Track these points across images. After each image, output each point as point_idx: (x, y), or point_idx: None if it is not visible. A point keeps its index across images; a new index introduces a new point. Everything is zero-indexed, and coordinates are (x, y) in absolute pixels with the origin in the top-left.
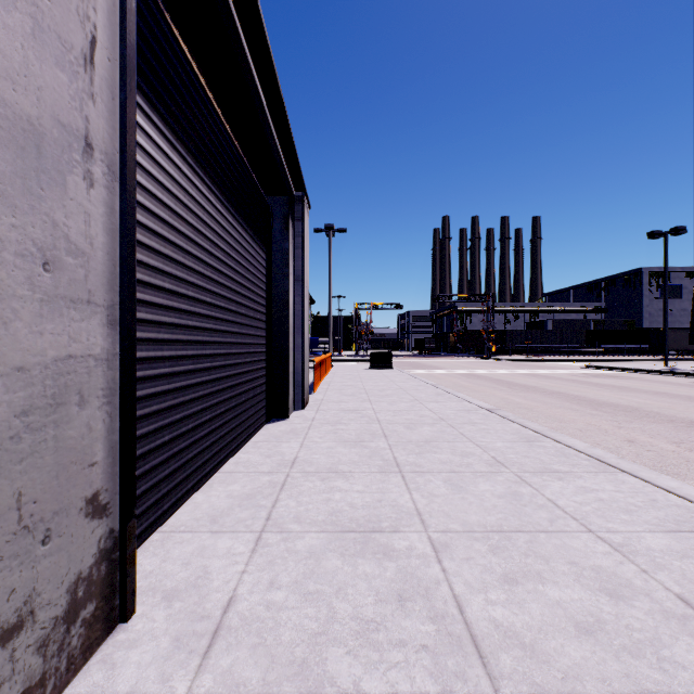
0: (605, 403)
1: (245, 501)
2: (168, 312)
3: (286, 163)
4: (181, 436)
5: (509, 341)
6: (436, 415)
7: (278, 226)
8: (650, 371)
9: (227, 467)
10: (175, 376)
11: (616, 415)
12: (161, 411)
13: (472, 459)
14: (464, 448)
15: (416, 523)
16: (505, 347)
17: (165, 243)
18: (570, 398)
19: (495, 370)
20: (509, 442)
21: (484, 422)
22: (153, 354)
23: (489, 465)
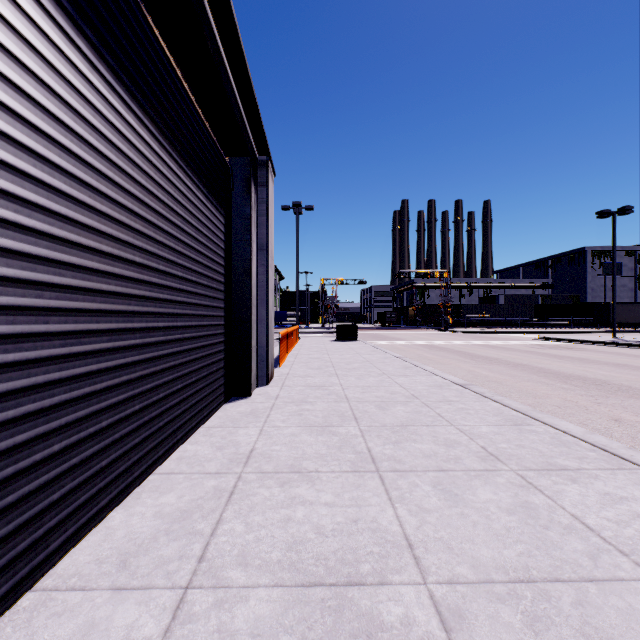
0: (572, 376)
1: (176, 524)
2: (60, 269)
3: (247, 120)
4: (87, 439)
5: (464, 314)
6: (408, 392)
7: (238, 189)
8: (601, 342)
9: (166, 466)
10: (73, 359)
11: (589, 389)
12: (43, 411)
13: (459, 450)
14: (447, 434)
15: (409, 564)
16: (461, 320)
17: (52, 170)
18: (536, 370)
19: (454, 342)
20: (494, 426)
21: (460, 400)
22: (25, 328)
23: (482, 460)
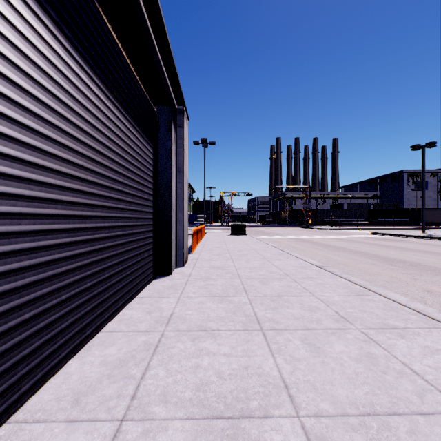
0: (396, 260)
1: (116, 370)
2: (29, 185)
3: (169, 80)
4: (50, 309)
5: (319, 216)
6: (281, 271)
7: (163, 128)
8: (414, 236)
9: (110, 326)
10: (40, 251)
11: (408, 269)
12: (16, 289)
13: (319, 314)
14: (310, 302)
15: (286, 401)
16: (317, 220)
17: (24, 112)
18: (370, 256)
19: (313, 235)
20: (343, 296)
21: (318, 277)
22: (2, 228)
23: (335, 321)
